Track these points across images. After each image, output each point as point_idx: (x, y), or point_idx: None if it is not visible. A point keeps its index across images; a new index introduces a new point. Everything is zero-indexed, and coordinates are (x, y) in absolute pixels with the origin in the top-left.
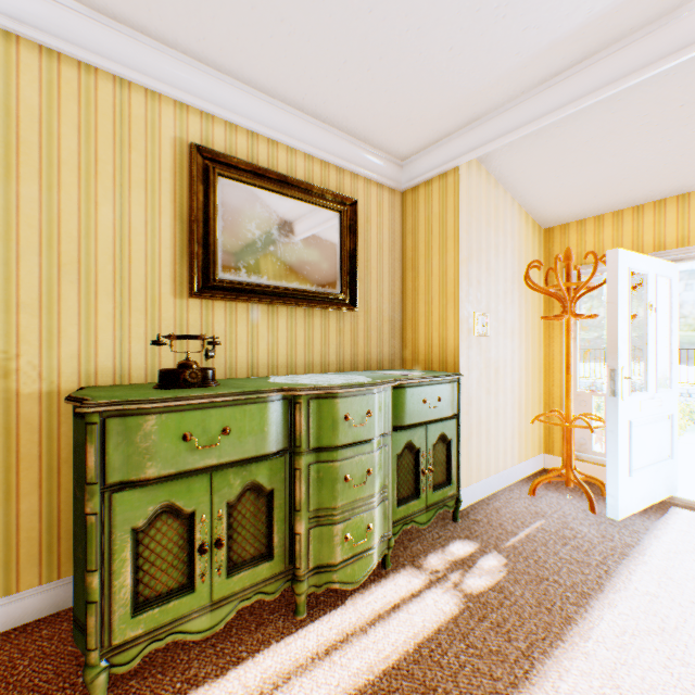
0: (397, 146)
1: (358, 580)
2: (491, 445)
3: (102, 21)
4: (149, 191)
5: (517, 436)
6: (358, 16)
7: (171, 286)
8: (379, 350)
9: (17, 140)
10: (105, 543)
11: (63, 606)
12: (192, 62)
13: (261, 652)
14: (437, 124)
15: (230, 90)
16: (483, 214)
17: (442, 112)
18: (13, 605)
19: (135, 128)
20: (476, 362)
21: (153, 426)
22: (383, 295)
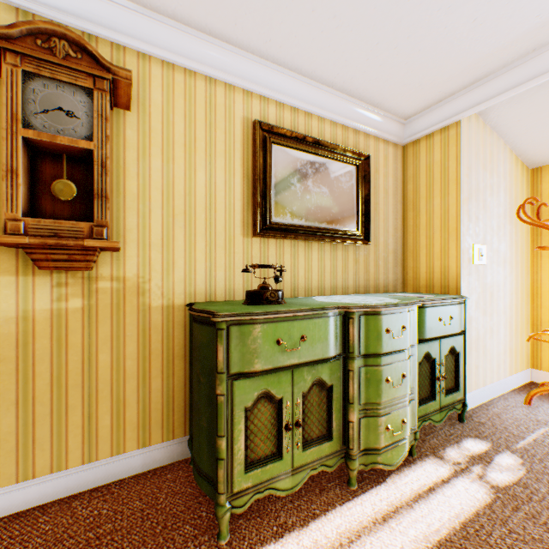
0: (404, 107)
1: (395, 463)
2: (486, 359)
3: (201, 37)
4: (227, 159)
5: (508, 351)
6: (398, 4)
7: (240, 228)
8: (385, 276)
9: (149, 129)
10: (228, 417)
11: (175, 459)
12: (257, 59)
13: (329, 511)
14: (444, 86)
15: (281, 77)
16: (480, 159)
17: (452, 75)
18: (147, 454)
19: (218, 113)
20: (474, 286)
21: (258, 332)
22: (388, 232)
